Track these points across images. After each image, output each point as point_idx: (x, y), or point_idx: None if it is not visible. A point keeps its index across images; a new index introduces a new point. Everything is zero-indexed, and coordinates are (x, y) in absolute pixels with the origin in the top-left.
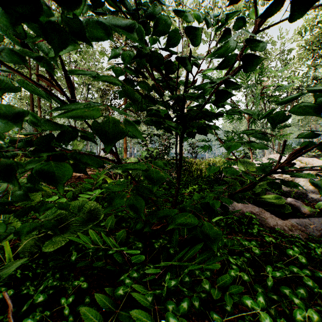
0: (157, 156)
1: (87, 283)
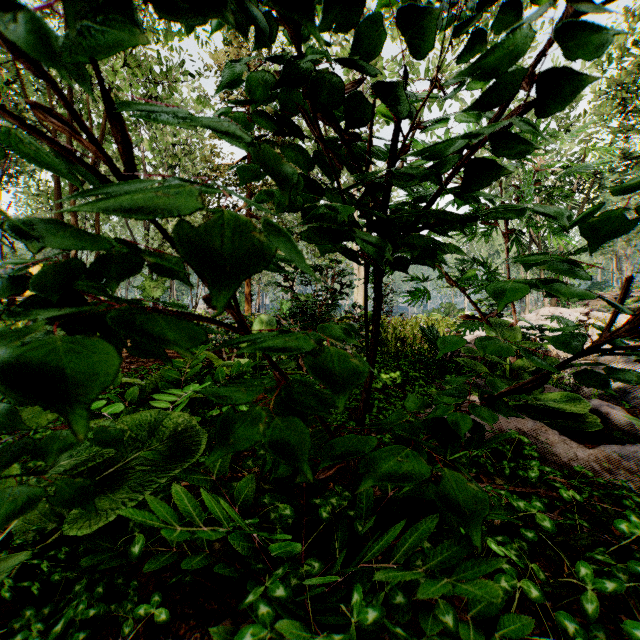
0: (315, 311)
1: (169, 603)
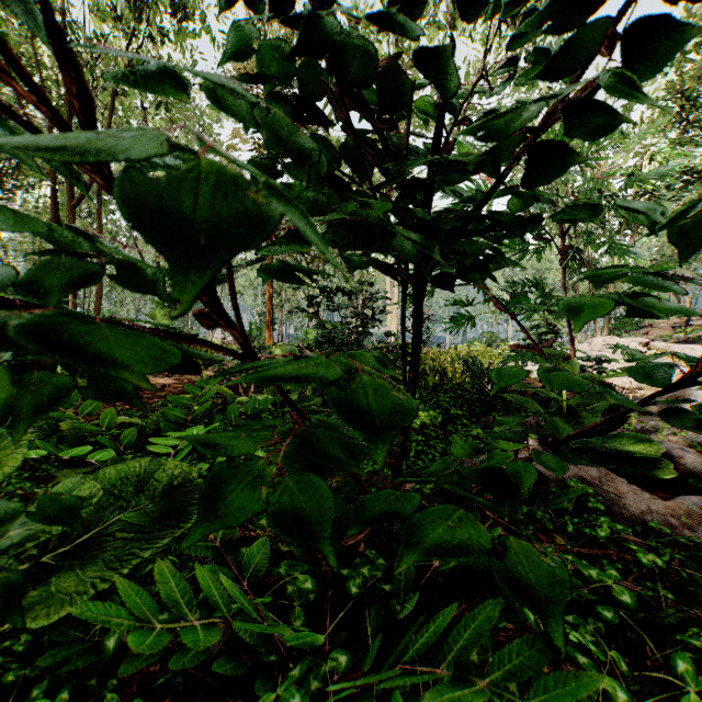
0: (343, 340)
1: None
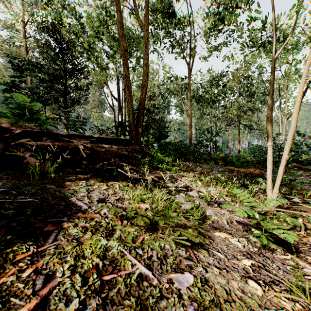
0: None
1: None
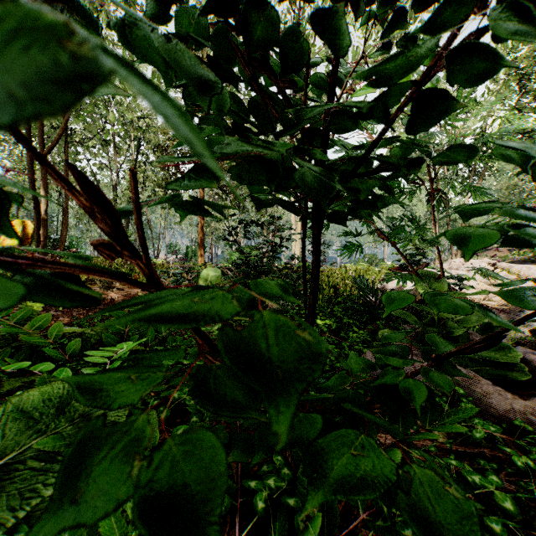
0: (257, 262)
1: None
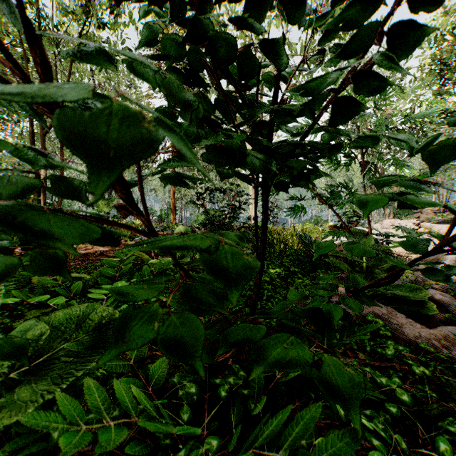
0: (220, 222)
1: None
